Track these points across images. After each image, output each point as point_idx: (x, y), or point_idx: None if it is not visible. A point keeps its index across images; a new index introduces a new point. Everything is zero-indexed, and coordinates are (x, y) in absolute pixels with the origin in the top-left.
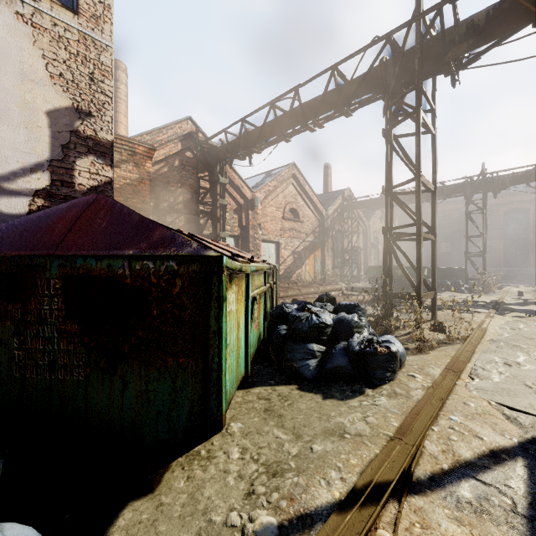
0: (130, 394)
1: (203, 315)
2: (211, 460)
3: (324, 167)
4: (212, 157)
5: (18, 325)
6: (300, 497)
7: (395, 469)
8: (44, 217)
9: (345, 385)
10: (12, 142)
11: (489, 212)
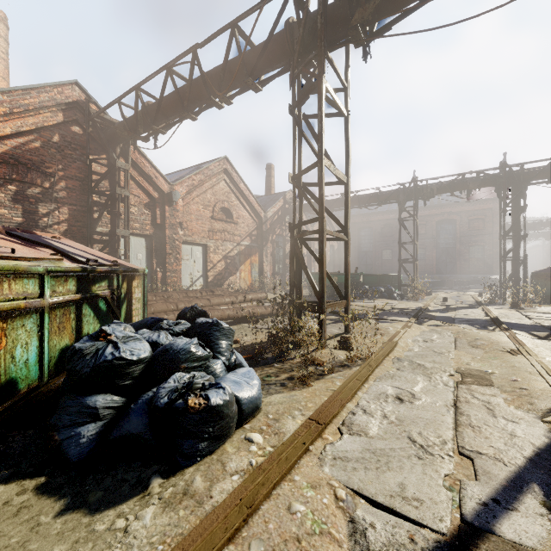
0: None
1: None
2: None
3: (267, 167)
4: (109, 136)
5: None
6: None
7: None
8: None
9: (138, 466)
10: None
11: (424, 222)
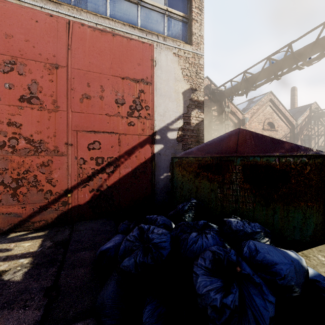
0: (277, 216)
1: (323, 183)
2: (308, 257)
3: (291, 89)
4: (219, 97)
5: (219, 184)
6: None
7: None
8: (220, 140)
9: None
10: (172, 108)
11: None
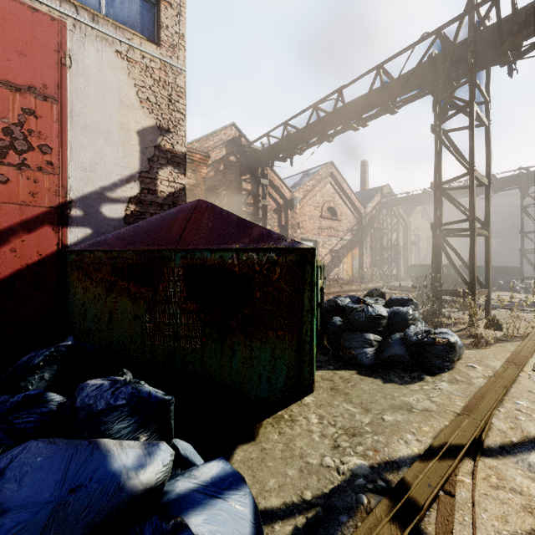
0: (237, 359)
1: (298, 296)
2: (294, 422)
3: (361, 164)
4: (254, 160)
5: (149, 304)
6: (382, 450)
7: (467, 436)
8: (161, 219)
9: (402, 373)
10: (113, 159)
11: None
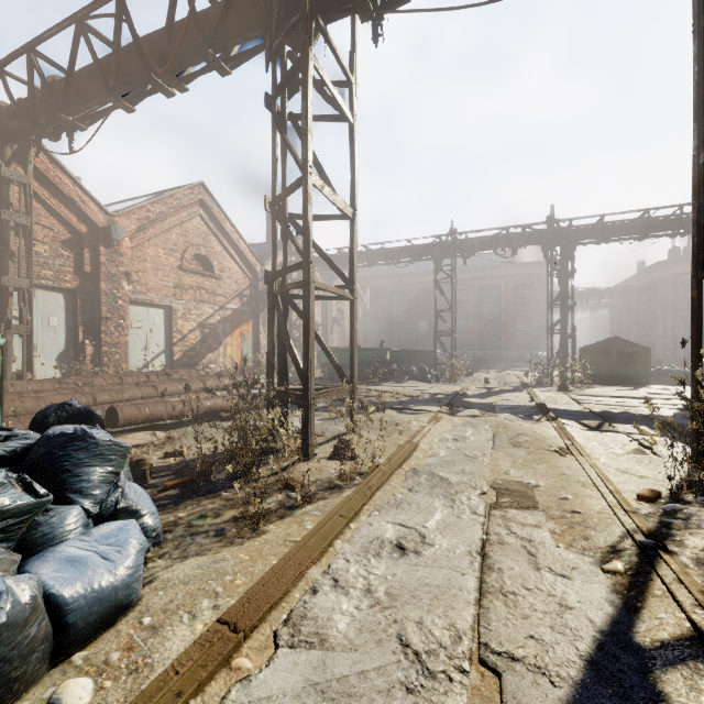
0: None
1: None
2: None
3: None
4: None
5: None
6: None
7: None
8: None
9: None
10: None
11: (466, 287)
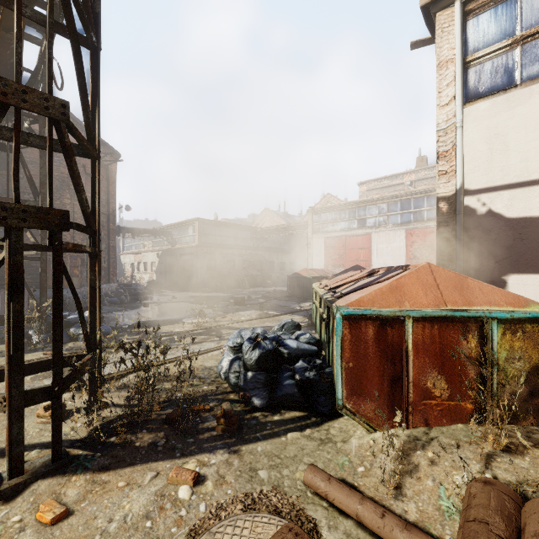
0: None
1: None
2: None
3: None
4: None
5: None
6: None
7: None
8: None
9: None
10: None
11: None
